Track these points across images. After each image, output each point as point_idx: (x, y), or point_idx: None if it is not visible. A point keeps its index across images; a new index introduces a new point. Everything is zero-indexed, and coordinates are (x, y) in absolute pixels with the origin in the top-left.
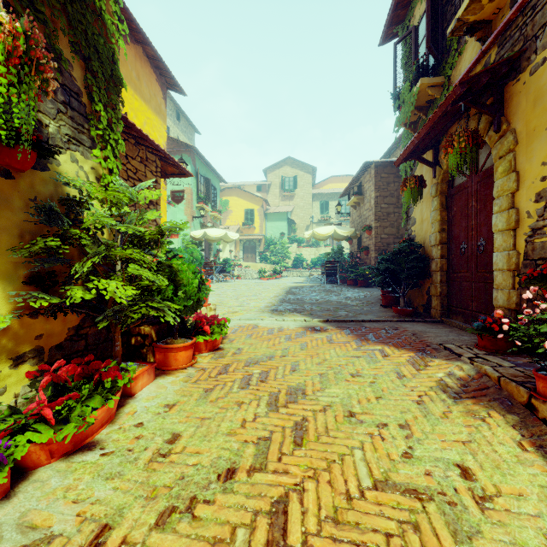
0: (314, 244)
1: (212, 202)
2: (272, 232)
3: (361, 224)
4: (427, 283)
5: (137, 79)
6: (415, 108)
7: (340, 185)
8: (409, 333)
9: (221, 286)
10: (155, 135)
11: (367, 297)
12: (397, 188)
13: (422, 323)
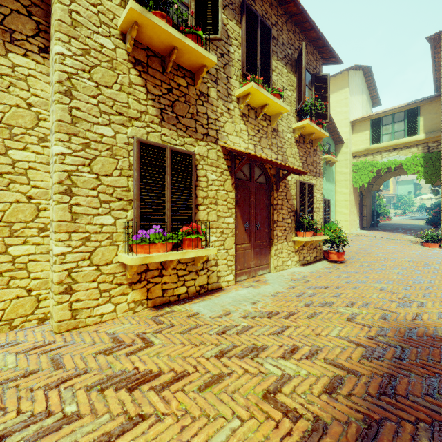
0: None
1: None
2: (401, 191)
3: None
4: None
5: None
6: None
7: None
8: None
9: None
10: None
11: None
12: None
13: None
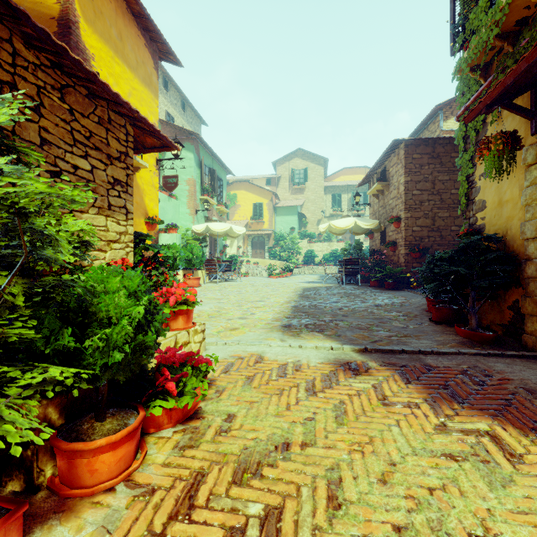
0: (326, 239)
1: (218, 195)
2: (281, 226)
3: (386, 215)
4: (513, 294)
5: (118, 39)
6: (496, 36)
7: (353, 177)
8: (520, 388)
9: (225, 287)
10: (143, 110)
11: (404, 305)
12: (433, 171)
13: (520, 360)
